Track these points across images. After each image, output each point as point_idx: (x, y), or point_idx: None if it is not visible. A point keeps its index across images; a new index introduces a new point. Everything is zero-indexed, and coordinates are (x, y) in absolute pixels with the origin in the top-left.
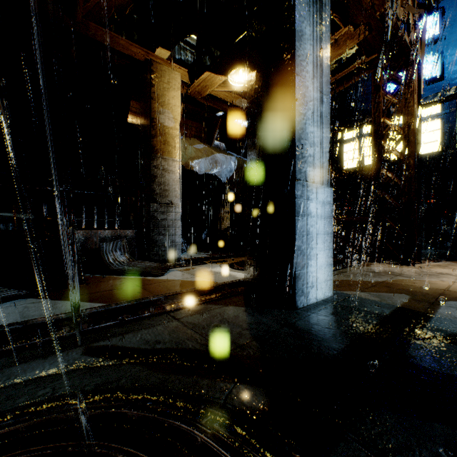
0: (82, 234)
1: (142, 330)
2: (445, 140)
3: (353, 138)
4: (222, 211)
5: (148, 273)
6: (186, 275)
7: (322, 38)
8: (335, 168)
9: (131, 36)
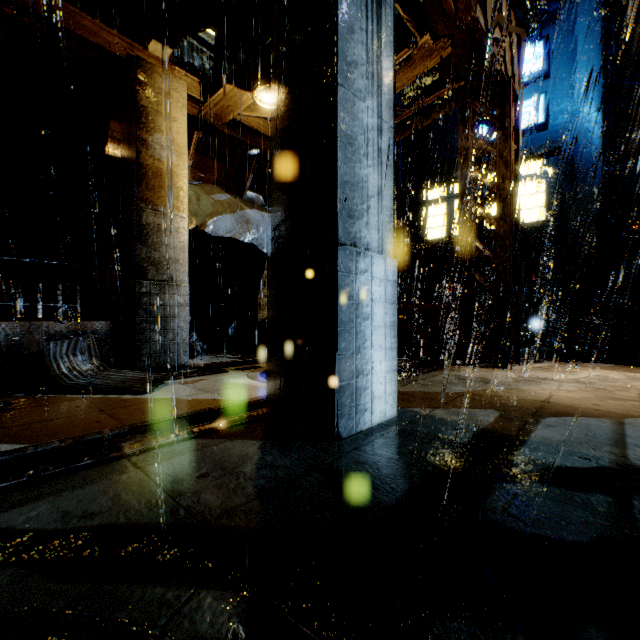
0: (13, 328)
1: (65, 494)
2: (551, 206)
3: (440, 198)
4: (259, 293)
5: (125, 388)
6: (189, 390)
7: (381, 38)
8: (418, 238)
9: (110, 19)
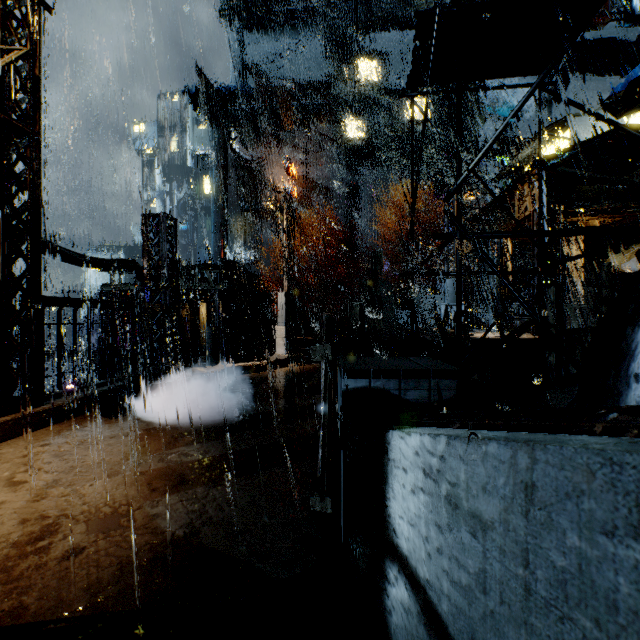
0: None
1: None
2: None
3: None
4: None
5: None
6: None
7: None
8: None
9: None
